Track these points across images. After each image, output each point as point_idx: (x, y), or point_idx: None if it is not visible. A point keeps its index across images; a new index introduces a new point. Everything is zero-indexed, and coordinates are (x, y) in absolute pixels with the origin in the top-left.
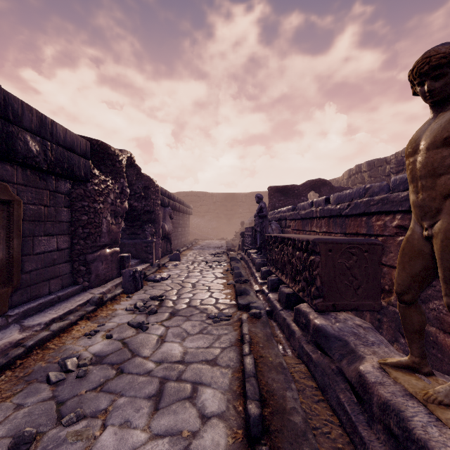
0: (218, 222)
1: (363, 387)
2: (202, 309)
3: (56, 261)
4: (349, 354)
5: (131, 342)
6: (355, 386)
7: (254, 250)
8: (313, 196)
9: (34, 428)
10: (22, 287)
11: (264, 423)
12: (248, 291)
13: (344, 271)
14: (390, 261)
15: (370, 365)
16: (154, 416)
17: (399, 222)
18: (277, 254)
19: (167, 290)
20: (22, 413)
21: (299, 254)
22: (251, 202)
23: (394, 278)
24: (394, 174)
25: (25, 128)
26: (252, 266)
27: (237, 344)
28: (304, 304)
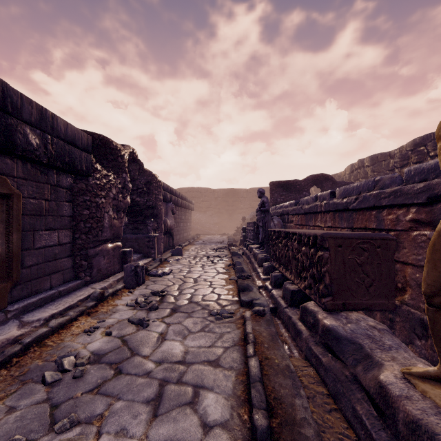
0: (219, 217)
1: (384, 400)
2: (204, 305)
3: (57, 256)
4: (364, 360)
5: (130, 339)
6: (374, 397)
7: (256, 245)
8: (314, 191)
9: (24, 435)
10: (22, 282)
11: (273, 437)
12: (251, 287)
13: (355, 267)
14: (403, 257)
15: (391, 375)
16: (152, 424)
17: (414, 216)
18: (281, 250)
19: (169, 285)
20: (13, 417)
21: (306, 250)
22: (252, 198)
23: (408, 276)
24: (398, 168)
25: (25, 120)
26: (254, 262)
27: (240, 344)
28: (311, 302)
